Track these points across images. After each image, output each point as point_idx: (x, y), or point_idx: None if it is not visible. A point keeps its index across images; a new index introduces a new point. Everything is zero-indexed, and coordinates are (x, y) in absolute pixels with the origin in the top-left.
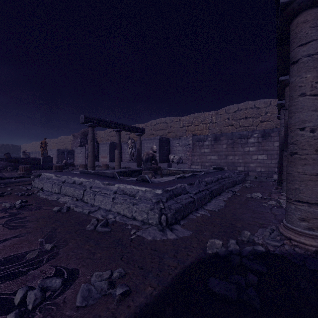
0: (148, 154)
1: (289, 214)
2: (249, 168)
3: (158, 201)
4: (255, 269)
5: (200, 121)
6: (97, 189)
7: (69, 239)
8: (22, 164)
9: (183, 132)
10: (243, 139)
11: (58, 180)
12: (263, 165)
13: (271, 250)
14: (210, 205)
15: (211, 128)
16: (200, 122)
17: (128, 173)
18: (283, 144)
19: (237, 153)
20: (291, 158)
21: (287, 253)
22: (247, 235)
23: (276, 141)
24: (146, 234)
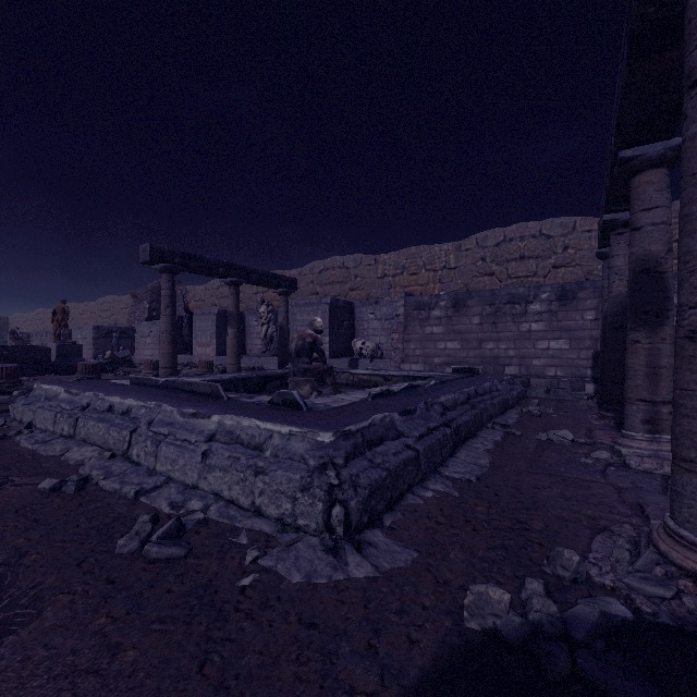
0: (302, 337)
1: (689, 505)
2: (530, 370)
3: (323, 464)
4: (623, 694)
5: (423, 264)
6: (164, 427)
7: (53, 591)
8: (2, 362)
9: (384, 289)
10: (517, 305)
11: (71, 403)
12: (561, 363)
13: (646, 612)
14: (457, 465)
15: (447, 280)
16: (422, 267)
17: (257, 382)
18: (617, 315)
19: (505, 336)
20: (693, 348)
21: (694, 621)
22: (572, 564)
23: (588, 310)
24: (289, 565)
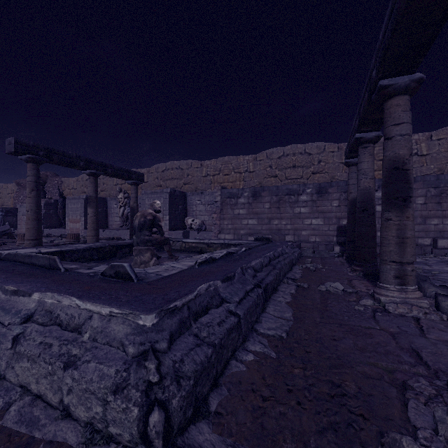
0: (144, 215)
1: None
2: (300, 237)
3: (143, 352)
4: None
5: (232, 168)
6: None
7: None
8: None
9: (207, 184)
10: (292, 196)
11: None
12: (319, 233)
13: None
14: (268, 320)
15: (248, 179)
16: (232, 170)
17: (109, 250)
18: (363, 202)
19: (285, 216)
20: None
21: None
22: None
23: (334, 200)
24: None
